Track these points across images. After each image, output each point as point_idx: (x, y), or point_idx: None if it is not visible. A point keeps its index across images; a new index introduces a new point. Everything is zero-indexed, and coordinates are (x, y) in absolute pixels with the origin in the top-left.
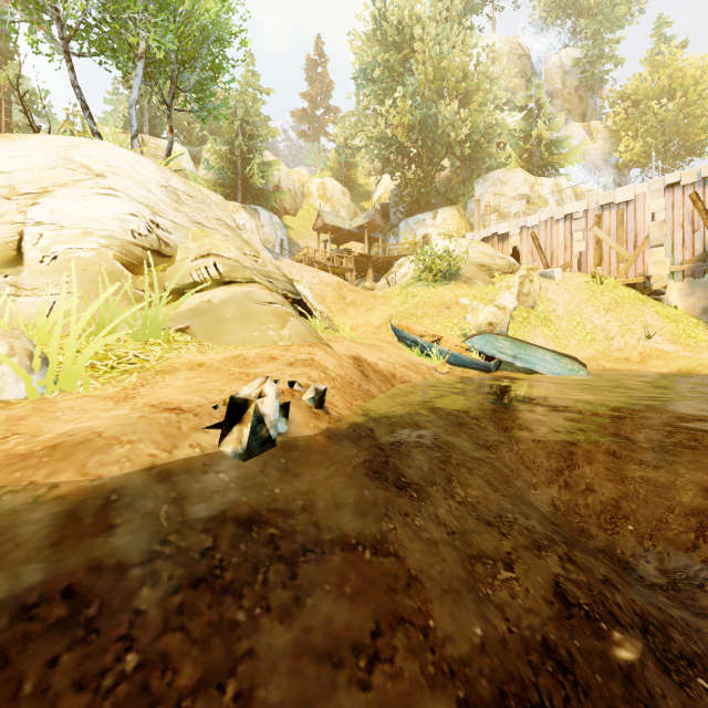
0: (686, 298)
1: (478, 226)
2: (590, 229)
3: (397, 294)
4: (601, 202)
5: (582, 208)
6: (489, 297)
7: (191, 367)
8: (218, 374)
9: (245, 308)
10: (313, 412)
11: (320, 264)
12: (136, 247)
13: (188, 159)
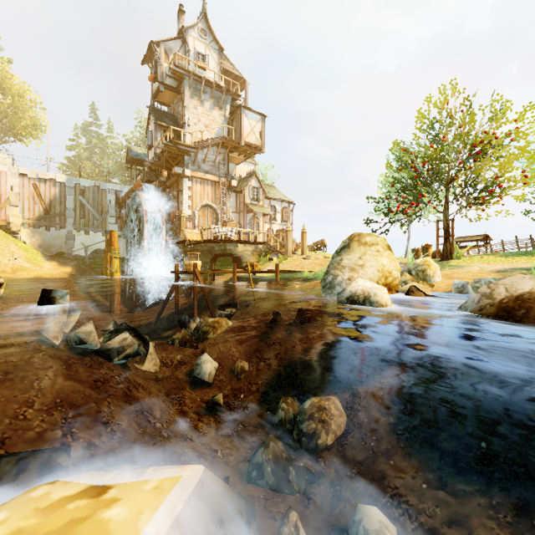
0: (31, 238)
1: None
2: None
3: None
4: None
5: None
6: None
7: None
8: None
9: None
10: None
11: None
12: None
13: None
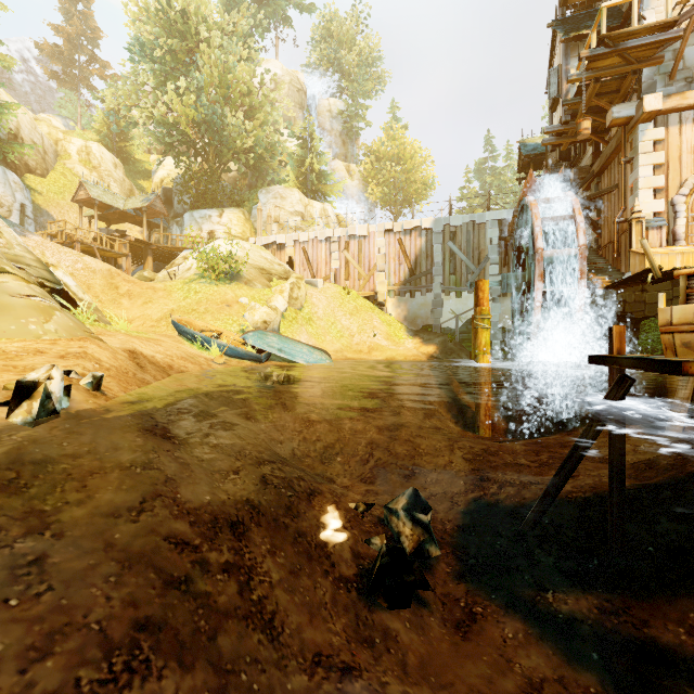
0: (396, 309)
1: (260, 233)
2: (342, 252)
3: (179, 289)
4: (349, 233)
5: (337, 234)
6: (266, 298)
7: None
8: None
9: None
10: (91, 393)
11: (83, 245)
12: None
13: None
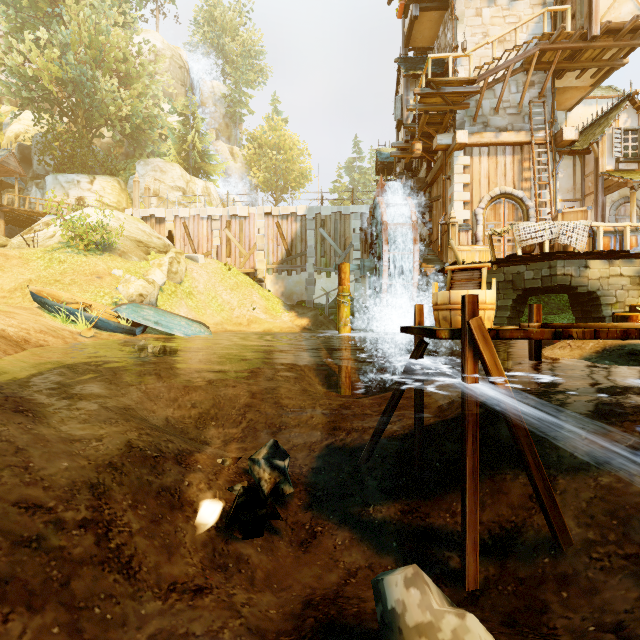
0: (275, 285)
1: (138, 204)
2: (224, 230)
3: (39, 257)
4: (230, 213)
5: (219, 213)
6: (143, 271)
7: None
8: None
9: None
10: None
11: None
12: None
13: None
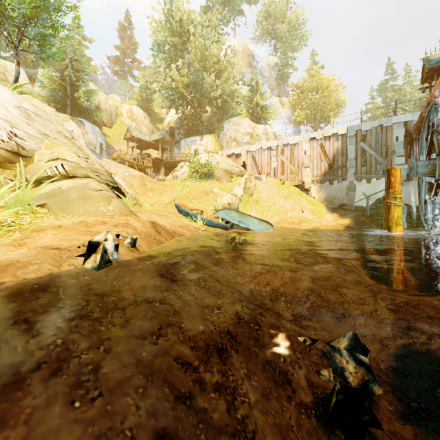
0: (318, 193)
1: (225, 148)
2: (279, 156)
3: (178, 185)
4: (283, 143)
5: (275, 144)
6: (229, 188)
7: (54, 228)
8: (73, 231)
9: (84, 193)
10: (130, 249)
11: (129, 162)
12: (1, 149)
13: (25, 78)
